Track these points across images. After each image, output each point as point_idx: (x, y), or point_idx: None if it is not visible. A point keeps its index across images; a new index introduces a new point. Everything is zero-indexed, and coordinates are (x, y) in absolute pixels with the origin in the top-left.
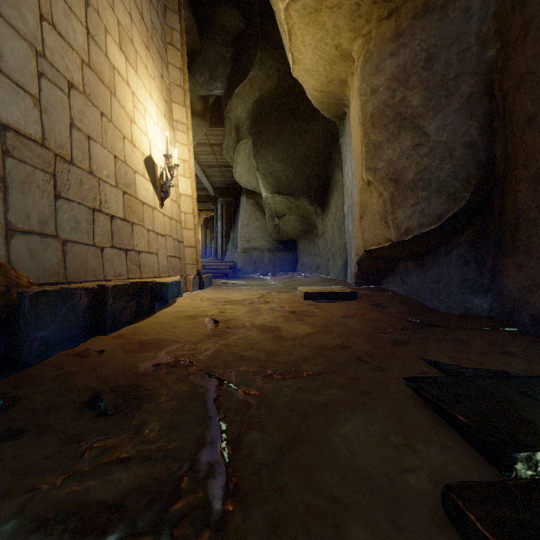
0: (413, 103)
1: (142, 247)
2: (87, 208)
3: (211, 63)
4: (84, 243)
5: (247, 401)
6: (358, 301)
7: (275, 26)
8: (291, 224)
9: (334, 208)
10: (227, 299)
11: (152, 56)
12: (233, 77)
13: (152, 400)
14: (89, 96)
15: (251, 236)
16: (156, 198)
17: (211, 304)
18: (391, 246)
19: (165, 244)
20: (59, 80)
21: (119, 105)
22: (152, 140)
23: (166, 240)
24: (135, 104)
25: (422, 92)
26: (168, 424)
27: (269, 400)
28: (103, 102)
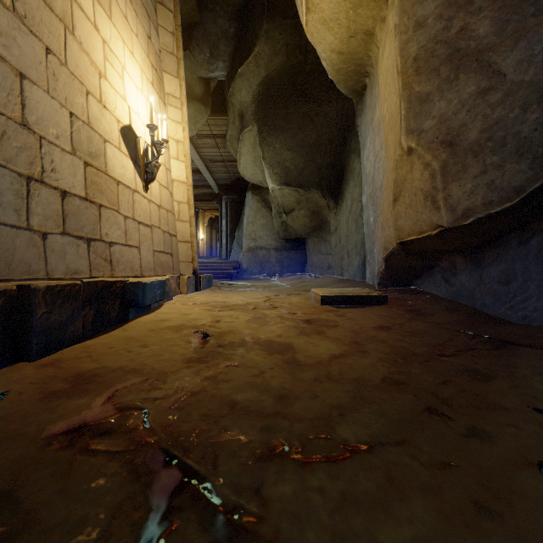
0: (480, 31)
1: (115, 238)
2: (15, 175)
3: (211, 39)
4: (9, 224)
5: None
6: (388, 306)
7: None
8: (300, 220)
9: (349, 200)
10: (226, 303)
11: (135, 8)
12: (236, 56)
13: None
14: (24, 19)
15: (256, 235)
16: (138, 179)
17: (205, 309)
18: (439, 235)
19: (151, 236)
20: None
21: (80, 48)
22: (133, 108)
23: (153, 231)
24: (107, 56)
25: (494, 14)
26: None
27: None
28: (51, 35)
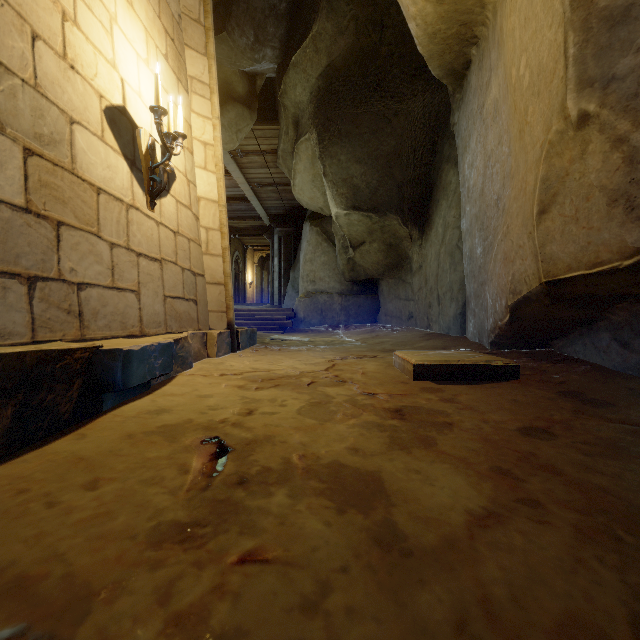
0: None
1: (90, 276)
2: None
3: (256, 17)
4: None
5: None
6: (523, 384)
7: None
8: (372, 256)
9: (441, 227)
10: (270, 372)
11: None
12: (289, 41)
13: None
14: None
15: (316, 275)
16: (138, 190)
17: (235, 386)
18: (636, 267)
19: (161, 275)
20: None
21: None
22: (130, 83)
23: (163, 268)
24: None
25: None
26: None
27: None
28: None
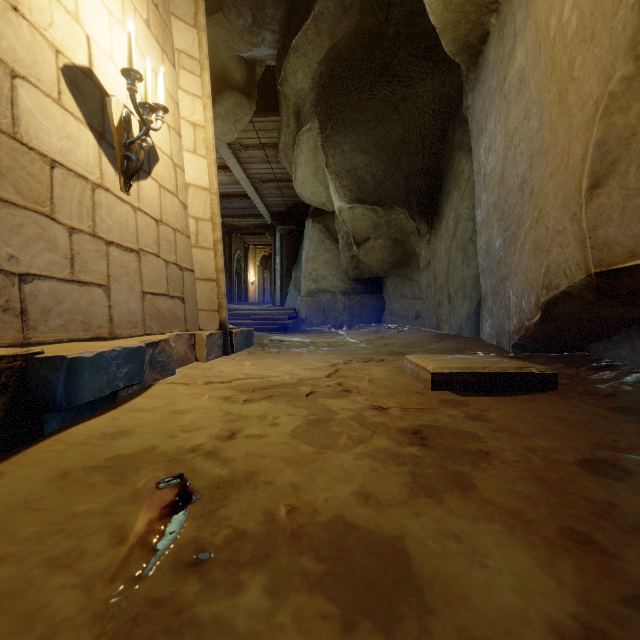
0: None
1: (40, 266)
2: None
3: None
4: None
5: None
6: (564, 396)
7: None
8: (376, 253)
9: (452, 220)
10: (264, 380)
11: None
12: (289, 24)
13: None
14: None
15: (318, 274)
16: (108, 168)
17: (220, 398)
18: None
19: (138, 268)
20: None
21: None
22: (99, 43)
23: (142, 260)
24: None
25: None
26: None
27: None
28: None
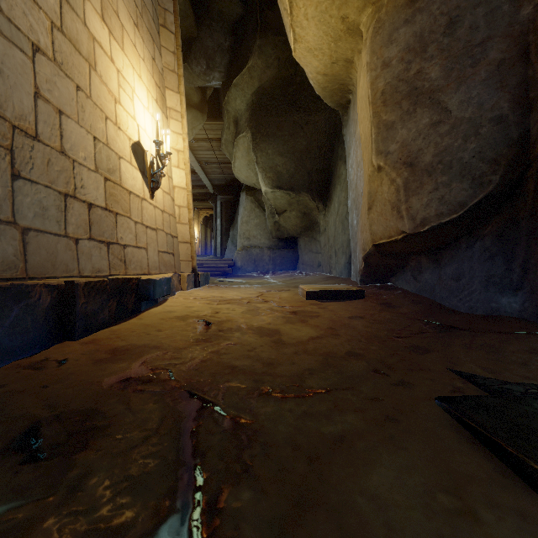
0: (432, 75)
1: (128, 241)
2: (57, 193)
3: (208, 52)
4: (53, 233)
5: (236, 434)
6: (365, 300)
7: (275, 11)
8: (292, 220)
9: (337, 203)
10: (223, 297)
11: (142, 36)
12: (231, 67)
13: (107, 434)
14: (62, 65)
15: (250, 234)
16: (145, 188)
17: (205, 303)
18: (403, 239)
19: (156, 238)
20: (20, 40)
21: (100, 81)
22: (141, 125)
23: (157, 234)
24: (120, 83)
25: (442, 62)
26: (120, 476)
27: (265, 432)
28: (79, 75)
